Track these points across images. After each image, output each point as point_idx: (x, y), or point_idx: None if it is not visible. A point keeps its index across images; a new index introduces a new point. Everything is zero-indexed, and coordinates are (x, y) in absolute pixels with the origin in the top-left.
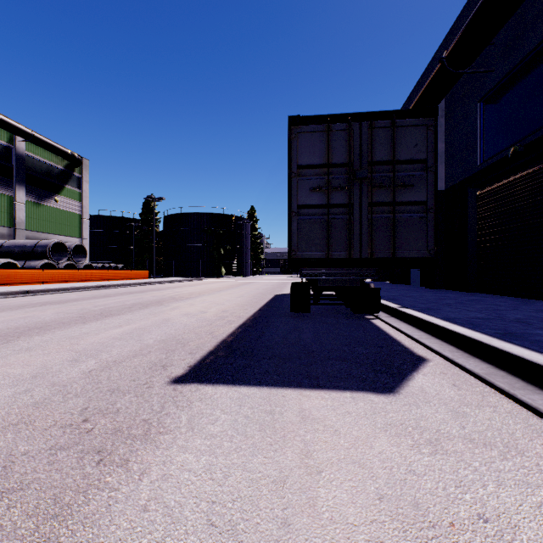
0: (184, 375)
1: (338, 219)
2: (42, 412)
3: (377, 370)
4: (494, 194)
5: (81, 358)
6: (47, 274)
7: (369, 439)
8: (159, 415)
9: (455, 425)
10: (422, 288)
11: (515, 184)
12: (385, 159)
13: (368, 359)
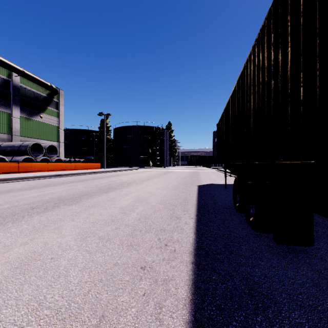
0: None
1: None
2: None
3: None
4: None
5: None
6: (22, 166)
7: None
8: None
9: None
10: None
11: None
12: None
13: None
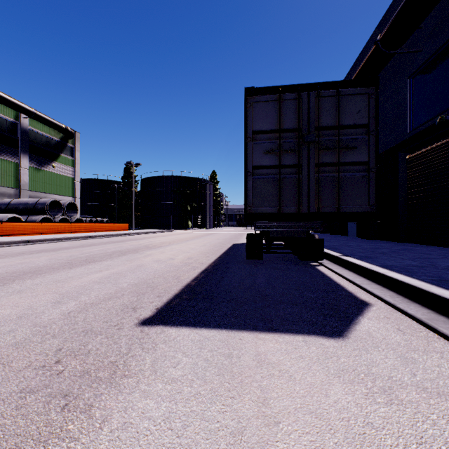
0: (151, 317)
1: (289, 178)
2: (20, 353)
3: (326, 314)
4: (422, 158)
5: (63, 300)
6: (45, 226)
7: (324, 386)
8: (125, 357)
9: (405, 372)
10: (358, 238)
11: (441, 148)
12: (331, 124)
13: (316, 303)
